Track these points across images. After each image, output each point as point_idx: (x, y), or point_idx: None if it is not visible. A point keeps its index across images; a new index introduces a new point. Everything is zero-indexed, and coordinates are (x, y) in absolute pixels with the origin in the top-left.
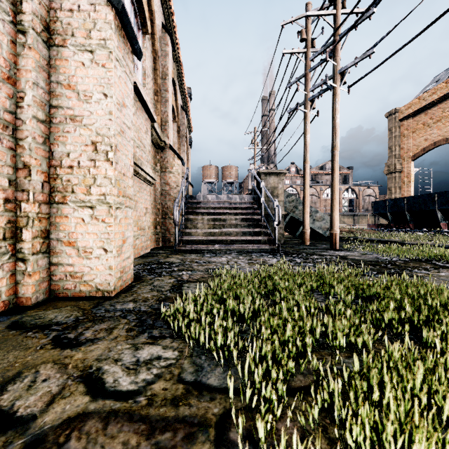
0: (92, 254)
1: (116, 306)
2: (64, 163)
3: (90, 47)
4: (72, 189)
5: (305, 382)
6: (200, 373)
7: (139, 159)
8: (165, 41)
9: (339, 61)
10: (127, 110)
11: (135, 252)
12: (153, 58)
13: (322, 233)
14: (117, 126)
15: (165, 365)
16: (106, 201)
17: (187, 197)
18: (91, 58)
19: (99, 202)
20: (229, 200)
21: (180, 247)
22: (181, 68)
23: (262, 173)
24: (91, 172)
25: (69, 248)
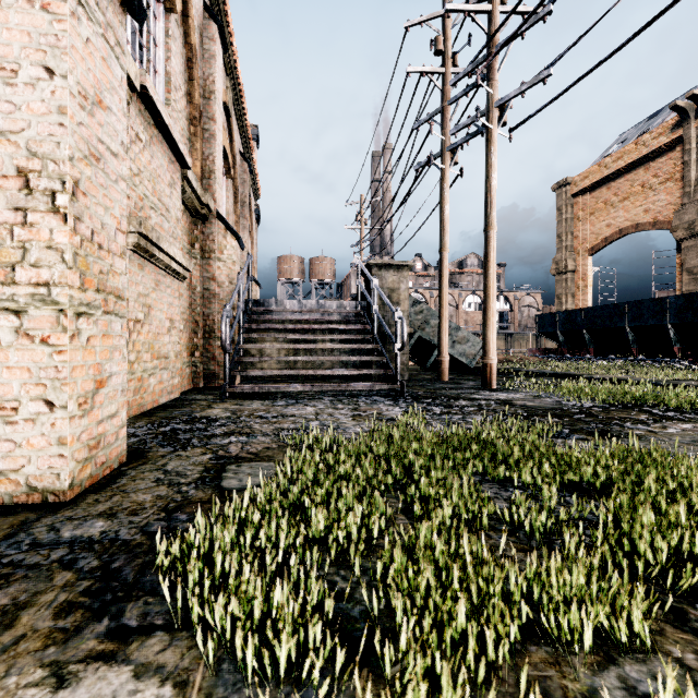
0: (19, 413)
1: (61, 530)
2: None
3: None
4: None
5: None
6: None
7: (153, 229)
8: (210, 33)
9: (496, 87)
10: (109, 117)
11: (146, 400)
12: (186, 59)
13: (466, 363)
14: (80, 142)
15: None
16: (51, 299)
17: (249, 303)
18: None
19: (34, 300)
20: (320, 309)
21: (234, 388)
22: (240, 88)
23: (373, 265)
24: (16, 235)
25: None
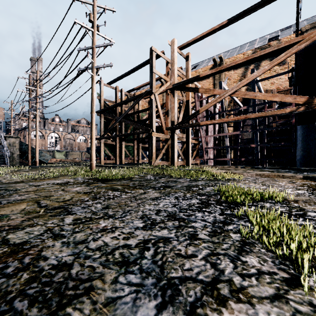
0: None
1: None
2: None
3: None
4: None
5: None
6: None
7: None
8: None
9: (38, 105)
10: None
11: None
12: None
13: (45, 162)
14: None
15: None
16: None
17: None
18: None
19: None
20: None
21: None
22: None
23: (6, 136)
24: None
25: None
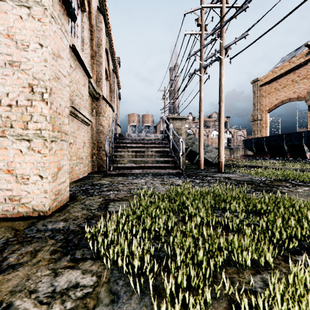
0: (29, 180)
1: (47, 225)
2: (3, 102)
3: (27, 3)
4: (11, 125)
5: (220, 309)
6: (115, 305)
7: (77, 105)
8: (100, 19)
9: (224, 40)
10: (62, 61)
11: (74, 176)
12: (90, 31)
13: (211, 161)
14: (52, 72)
15: (81, 296)
16: (41, 135)
17: (116, 135)
18: (28, 13)
19: (35, 136)
20: (147, 138)
21: (110, 171)
22: (112, 41)
23: (170, 118)
24: (28, 110)
25: (7, 175)
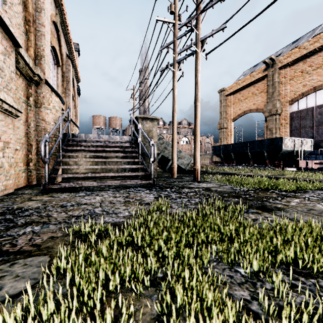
0: None
1: None
2: None
3: None
4: None
5: None
6: None
7: None
8: None
9: (200, 31)
10: None
11: None
12: None
13: (184, 168)
14: None
15: None
16: None
17: (68, 135)
18: None
19: None
20: (110, 140)
21: (51, 185)
22: (65, 16)
23: (139, 118)
24: None
25: None
